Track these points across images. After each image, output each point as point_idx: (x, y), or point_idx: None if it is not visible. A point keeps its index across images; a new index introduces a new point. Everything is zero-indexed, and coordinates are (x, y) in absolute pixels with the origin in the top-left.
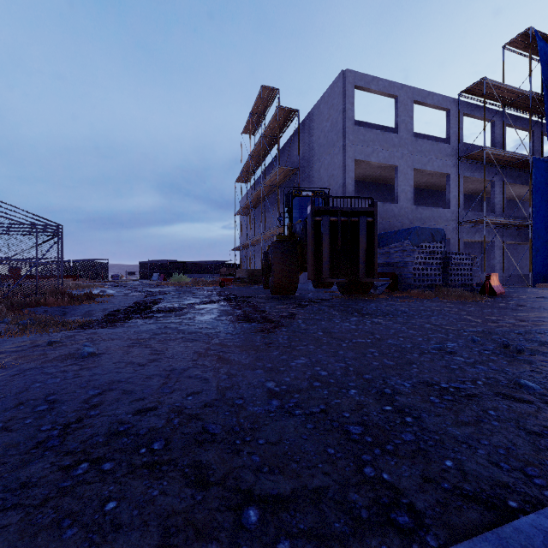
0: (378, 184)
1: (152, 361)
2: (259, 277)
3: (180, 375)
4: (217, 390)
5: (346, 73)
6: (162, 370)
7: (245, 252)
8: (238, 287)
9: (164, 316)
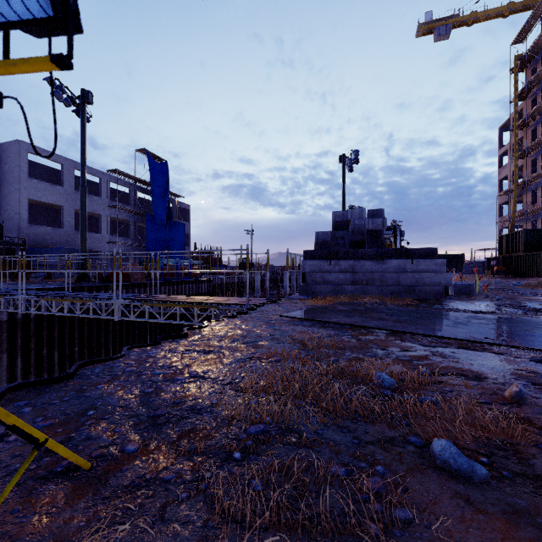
0: (56, 209)
1: None
2: None
3: None
4: None
5: (21, 143)
6: None
7: None
8: None
9: None
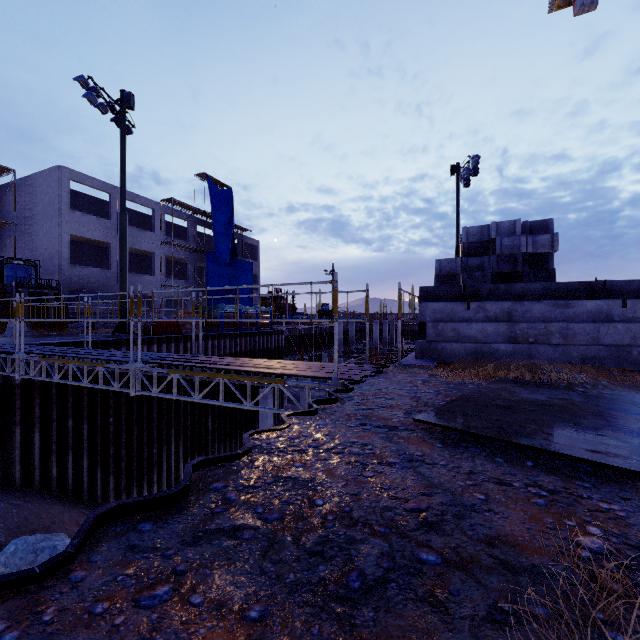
0: (104, 248)
1: None
2: None
3: None
4: None
5: (62, 168)
6: None
7: None
8: None
9: None
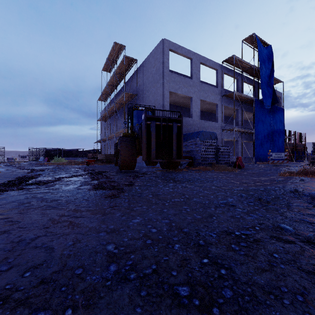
0: (182, 107)
1: (2, 233)
2: (112, 159)
3: (26, 246)
4: (60, 259)
5: (164, 40)
6: (8, 242)
7: (104, 143)
8: (98, 165)
9: (37, 187)
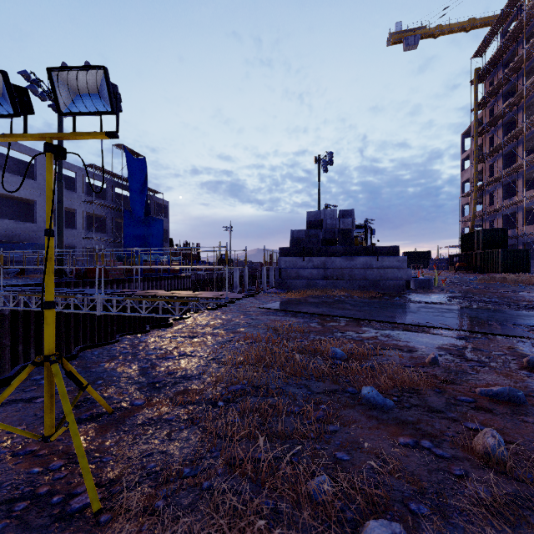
0: (28, 204)
1: None
2: None
3: None
4: None
5: None
6: None
7: None
8: None
9: None
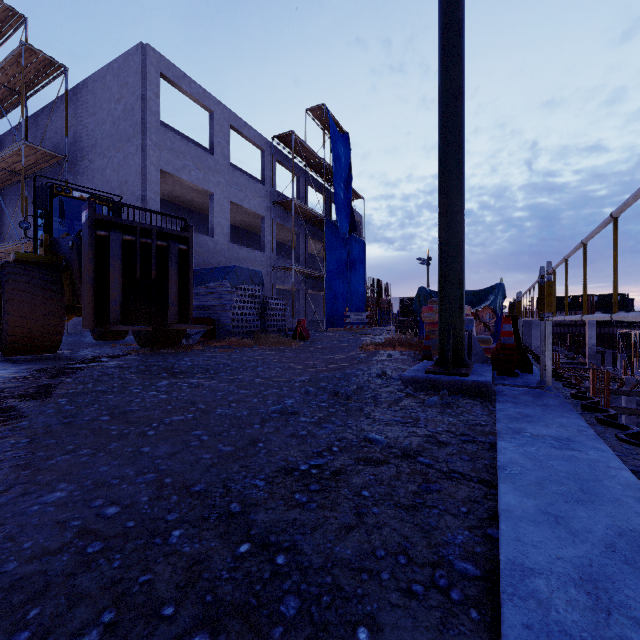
0: (190, 210)
1: None
2: None
3: None
4: None
5: (147, 48)
6: None
7: None
8: None
9: None
